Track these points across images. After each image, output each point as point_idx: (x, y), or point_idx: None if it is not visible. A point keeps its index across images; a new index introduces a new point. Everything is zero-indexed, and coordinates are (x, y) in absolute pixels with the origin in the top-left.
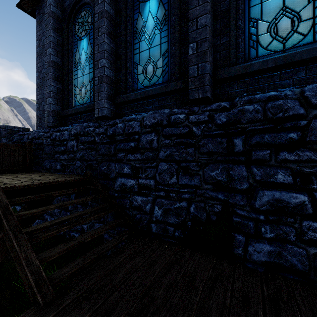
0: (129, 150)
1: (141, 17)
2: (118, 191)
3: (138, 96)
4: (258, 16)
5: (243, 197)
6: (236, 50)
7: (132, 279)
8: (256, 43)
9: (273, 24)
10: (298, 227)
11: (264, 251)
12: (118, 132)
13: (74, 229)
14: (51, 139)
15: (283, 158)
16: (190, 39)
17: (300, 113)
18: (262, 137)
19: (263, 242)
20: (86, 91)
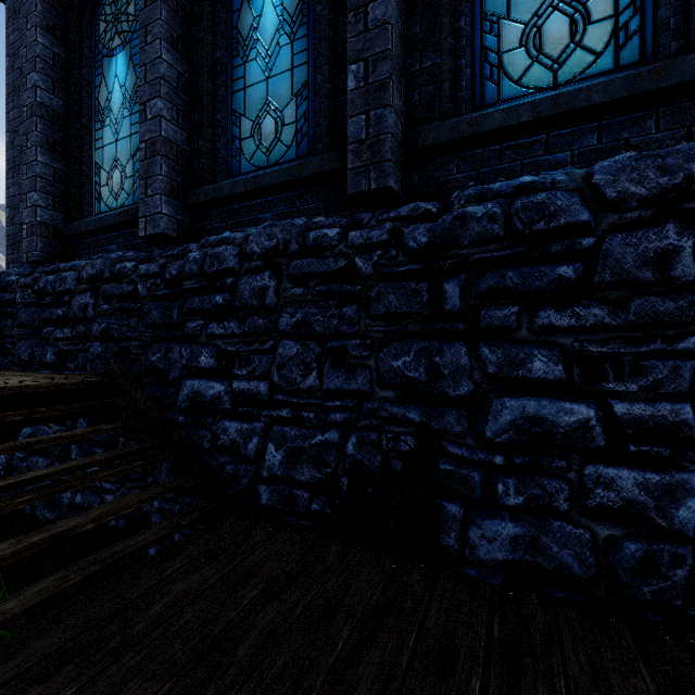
0: (211, 312)
1: (250, 5)
2: (186, 410)
3: (240, 189)
4: (502, 10)
5: (462, 415)
6: (455, 84)
7: (180, 621)
8: (497, 71)
9: (533, 28)
10: (576, 479)
11: (503, 537)
12: (189, 271)
13: (82, 504)
14: (34, 292)
15: (545, 323)
16: (351, 53)
17: (581, 220)
18: (501, 276)
19: (500, 517)
20: (125, 178)
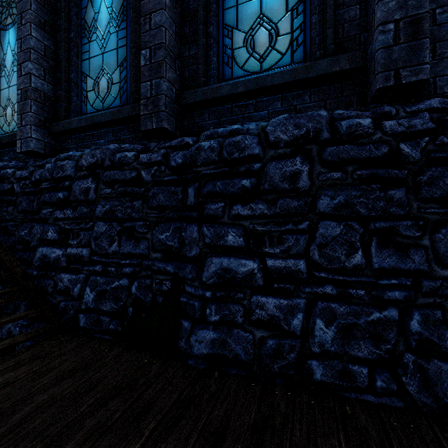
0: (56, 204)
1: (92, 5)
2: (39, 267)
3: (83, 124)
4: (234, 23)
5: (193, 268)
6: (207, 66)
7: None
8: (231, 60)
9: (250, 36)
10: (248, 304)
11: (207, 340)
12: (44, 176)
13: None
14: None
15: (236, 213)
16: (142, 43)
17: (255, 153)
18: (214, 185)
19: (207, 328)
20: (14, 112)
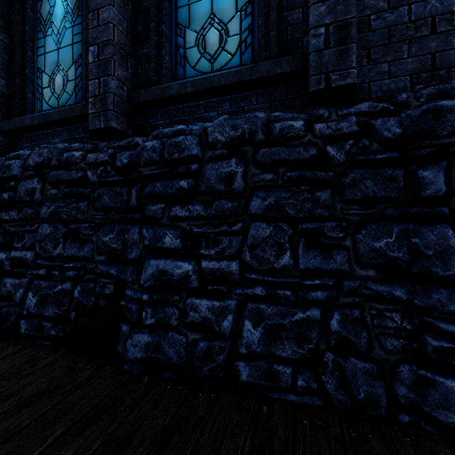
0: (1, 205)
1: None
2: None
3: (36, 122)
4: (186, 22)
5: (133, 270)
6: (159, 65)
7: None
8: (184, 59)
9: (201, 36)
10: (183, 307)
11: (141, 344)
12: None
13: None
14: None
15: (174, 214)
16: (90, 39)
17: (193, 154)
18: (154, 185)
19: (143, 332)
20: None
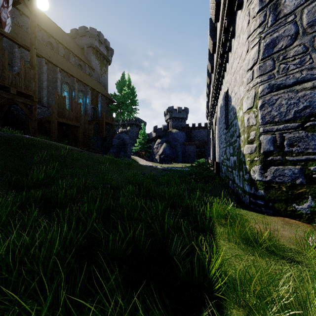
0: None
1: None
2: None
3: None
4: None
5: None
6: None
7: None
8: None
9: None
10: None
11: None
12: None
13: None
14: None
15: None
16: None
17: None
18: None
19: None
20: None
